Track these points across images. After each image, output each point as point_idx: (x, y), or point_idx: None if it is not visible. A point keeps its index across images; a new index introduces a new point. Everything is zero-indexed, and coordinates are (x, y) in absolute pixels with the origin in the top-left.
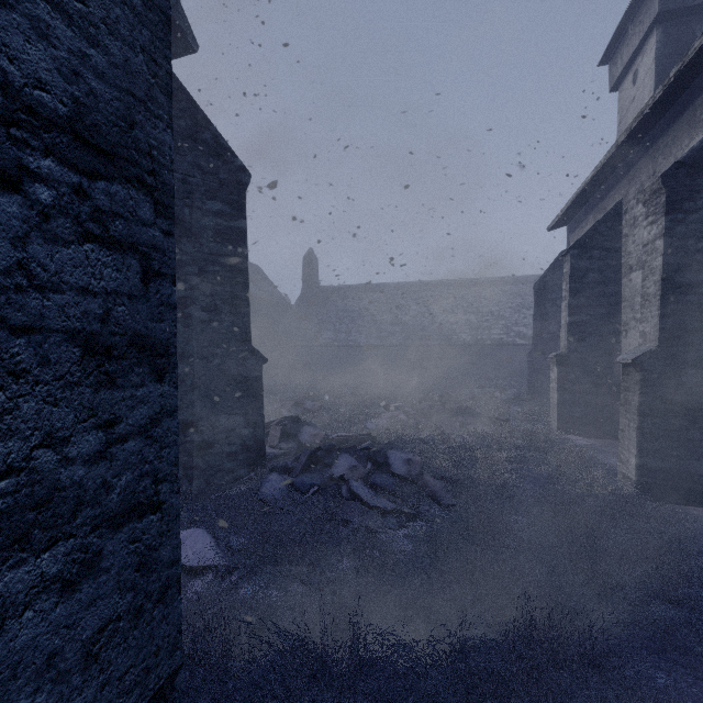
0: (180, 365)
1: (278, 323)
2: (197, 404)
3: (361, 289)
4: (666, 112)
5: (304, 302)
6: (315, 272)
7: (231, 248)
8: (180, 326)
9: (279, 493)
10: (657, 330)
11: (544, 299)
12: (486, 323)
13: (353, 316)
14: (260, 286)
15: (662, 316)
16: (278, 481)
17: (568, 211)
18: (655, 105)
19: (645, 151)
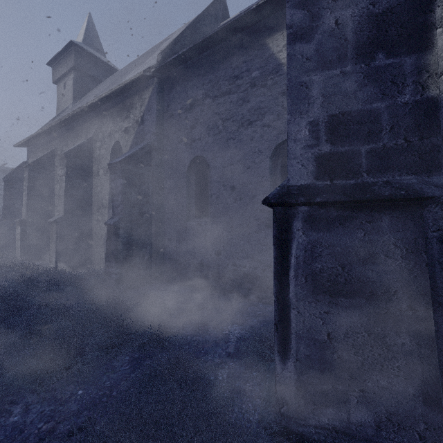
0: None
1: None
2: None
3: None
4: (71, 123)
5: None
6: None
7: None
8: None
9: None
10: (63, 209)
11: (11, 187)
12: None
13: None
14: None
15: (65, 205)
16: None
17: (28, 141)
18: (66, 120)
19: (64, 133)
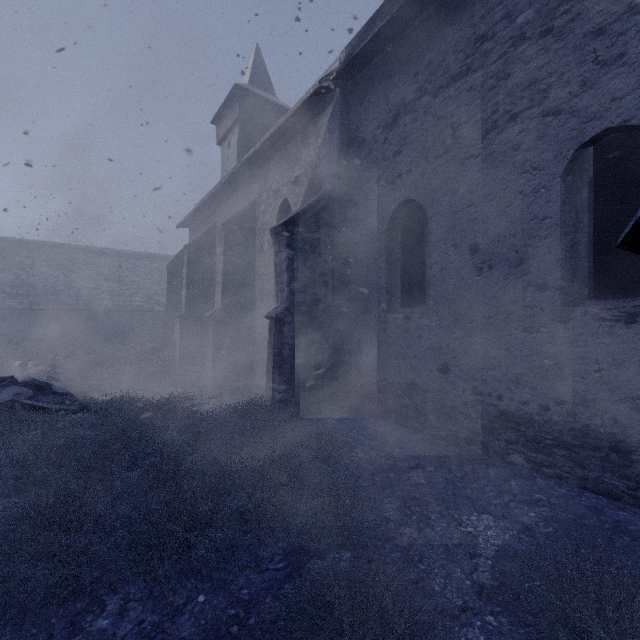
0: None
1: None
2: None
3: None
4: (232, 186)
5: None
6: None
7: None
8: None
9: None
10: (221, 300)
11: (174, 276)
12: (128, 291)
13: None
14: None
15: (223, 293)
16: None
17: (189, 219)
18: (226, 182)
19: (225, 201)
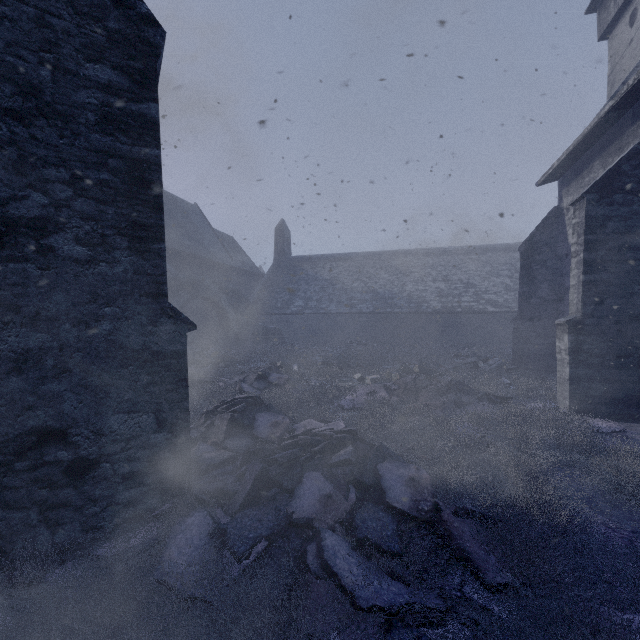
0: (32, 333)
1: (251, 292)
2: (65, 399)
3: (332, 258)
4: None
5: (276, 271)
6: (287, 243)
7: (131, 146)
8: (33, 268)
9: (198, 559)
10: None
11: (532, 261)
12: (455, 291)
13: (323, 285)
14: (233, 255)
15: None
16: (201, 529)
17: (566, 159)
18: None
19: None
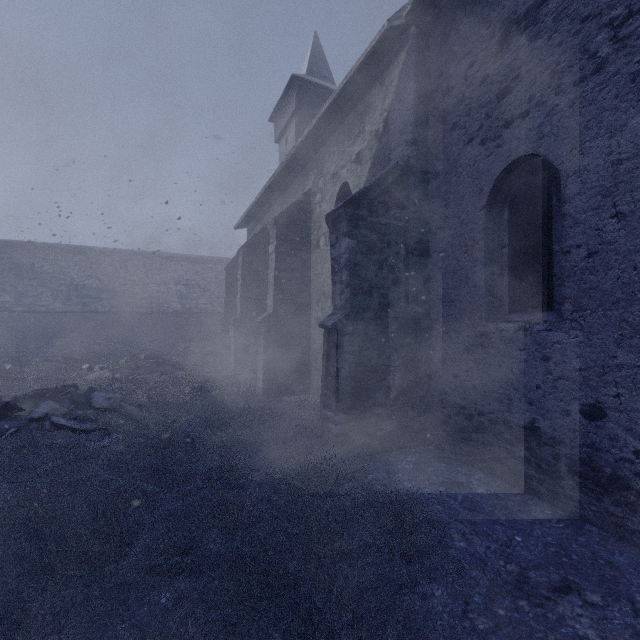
0: None
1: None
2: None
3: (57, 249)
4: (286, 178)
5: None
6: None
7: None
8: None
9: None
10: (273, 303)
11: (232, 279)
12: (194, 294)
13: (44, 279)
14: None
15: (275, 296)
16: None
17: (245, 219)
18: (280, 174)
19: (280, 196)
